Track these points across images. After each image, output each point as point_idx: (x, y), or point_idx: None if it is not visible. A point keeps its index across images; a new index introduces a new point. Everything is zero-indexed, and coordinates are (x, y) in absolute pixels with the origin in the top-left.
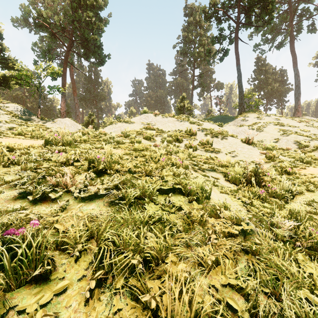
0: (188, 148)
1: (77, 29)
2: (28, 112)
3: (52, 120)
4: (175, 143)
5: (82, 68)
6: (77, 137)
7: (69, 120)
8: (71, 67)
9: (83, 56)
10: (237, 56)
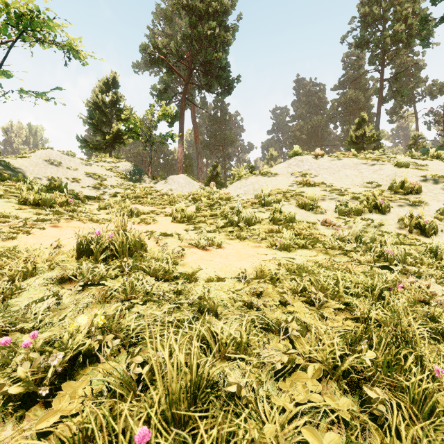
0: (410, 229)
1: (198, 52)
2: (138, 170)
3: (164, 180)
4: (370, 215)
5: (205, 106)
6: (176, 213)
7: (183, 178)
8: (192, 107)
9: (205, 88)
10: None
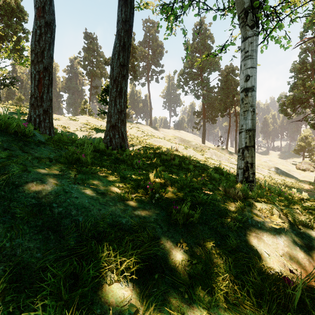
0: None
1: None
2: None
3: None
4: None
5: None
6: None
7: None
8: None
9: None
10: None
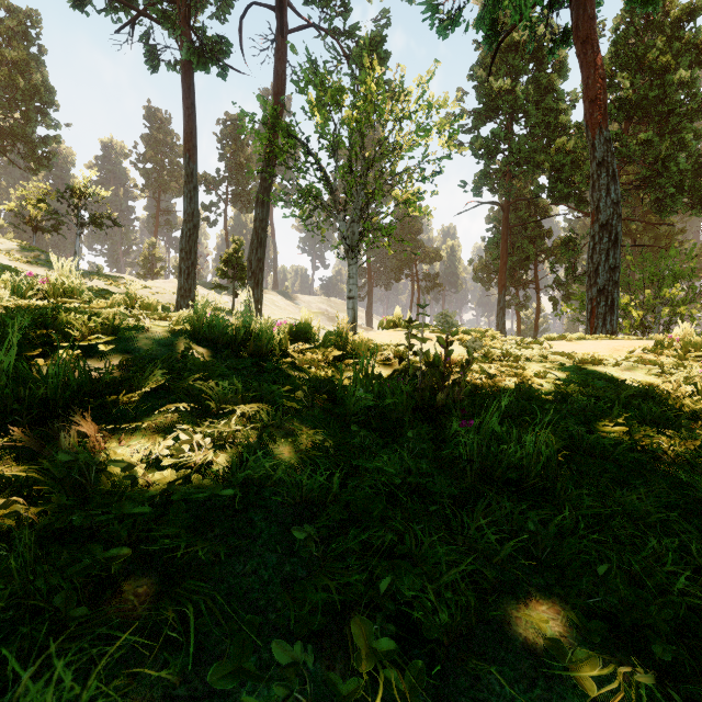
0: None
1: None
2: None
3: None
4: None
5: None
6: None
7: None
8: None
9: None
10: (226, 233)
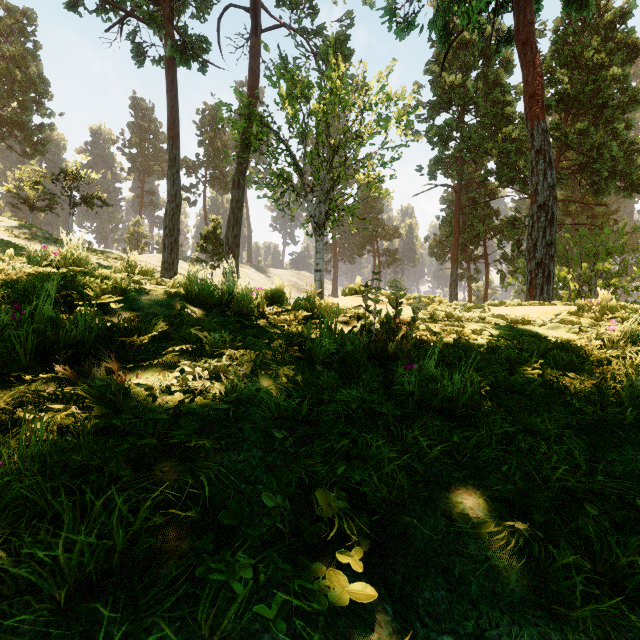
0: None
1: None
2: None
3: None
4: None
5: None
6: None
7: None
8: None
9: None
10: (205, 212)
